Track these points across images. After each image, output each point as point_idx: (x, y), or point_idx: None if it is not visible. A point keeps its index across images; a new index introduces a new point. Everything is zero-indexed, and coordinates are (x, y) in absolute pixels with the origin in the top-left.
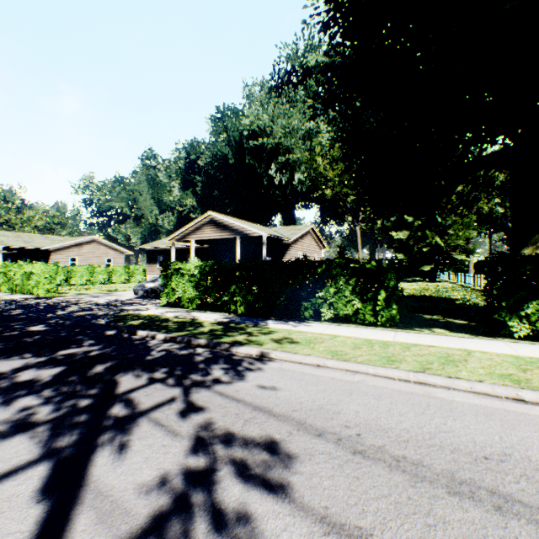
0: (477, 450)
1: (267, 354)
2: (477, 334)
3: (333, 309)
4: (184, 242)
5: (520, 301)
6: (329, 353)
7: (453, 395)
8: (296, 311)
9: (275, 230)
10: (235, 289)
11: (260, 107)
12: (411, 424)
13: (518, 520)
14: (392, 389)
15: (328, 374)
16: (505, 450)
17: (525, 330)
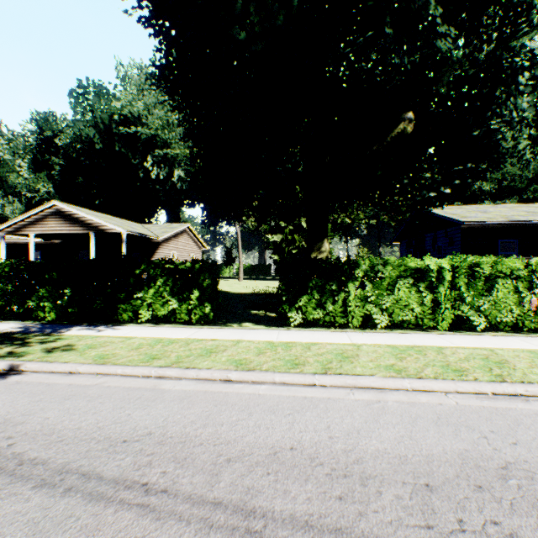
0: (126, 435)
1: (17, 367)
2: (273, 325)
3: (154, 310)
4: (21, 236)
5: (297, 296)
6: (96, 357)
7: (177, 384)
8: (114, 314)
9: (148, 227)
10: (45, 292)
11: (139, 92)
12: (92, 422)
13: (73, 497)
14: (123, 387)
15: (72, 380)
16: (154, 430)
17: (299, 319)
